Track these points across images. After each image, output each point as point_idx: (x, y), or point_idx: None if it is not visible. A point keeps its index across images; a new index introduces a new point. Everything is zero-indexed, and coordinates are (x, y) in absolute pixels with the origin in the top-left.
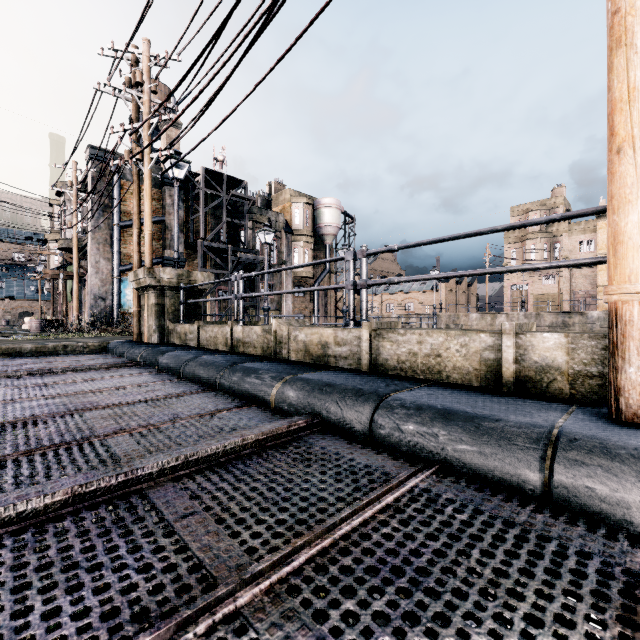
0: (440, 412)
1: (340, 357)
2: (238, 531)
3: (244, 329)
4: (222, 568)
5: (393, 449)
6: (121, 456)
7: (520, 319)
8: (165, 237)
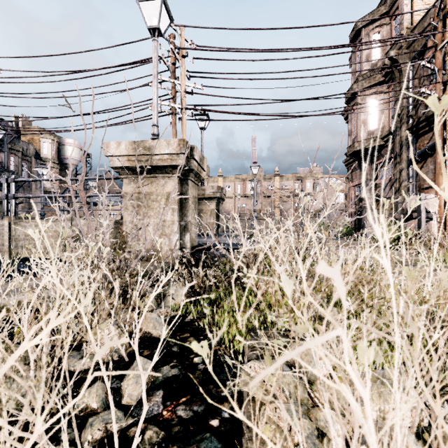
0: None
1: None
2: None
3: None
4: None
5: None
6: None
7: None
8: None
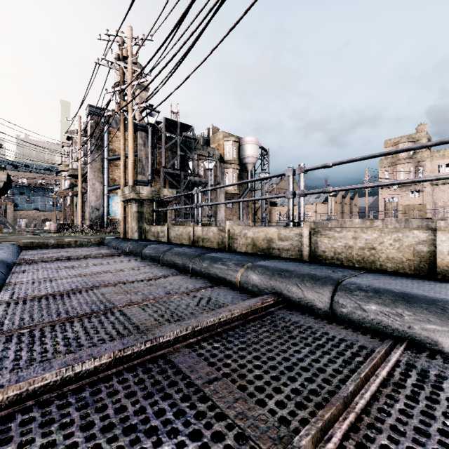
0: (399, 295)
1: (283, 249)
2: (259, 398)
3: (203, 229)
4: (266, 440)
5: (355, 325)
6: (138, 324)
7: (393, 223)
8: (138, 166)
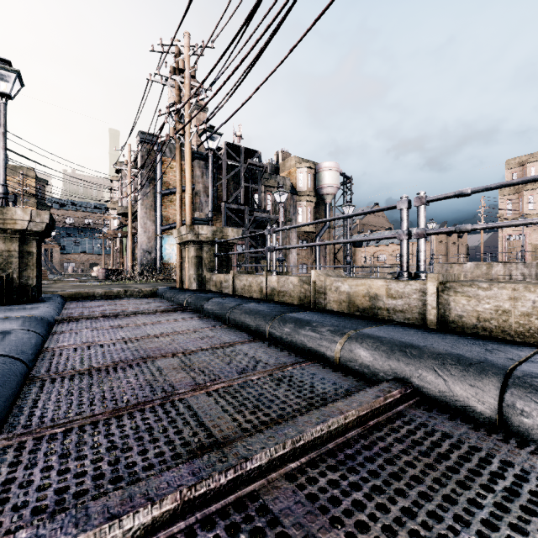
0: None
1: (394, 310)
2: None
3: (279, 279)
4: None
5: None
6: (210, 426)
7: (519, 268)
8: (195, 202)
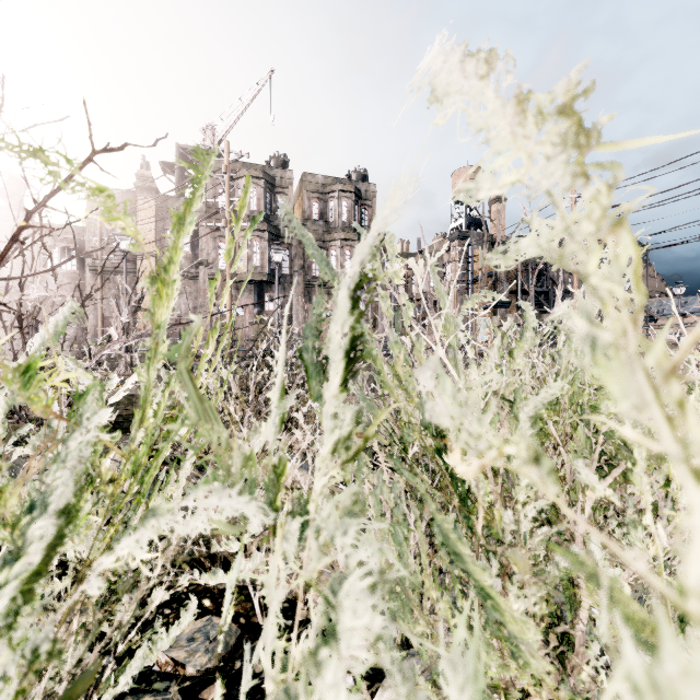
0: None
1: None
2: None
3: None
4: None
5: None
6: None
7: None
8: (497, 286)
